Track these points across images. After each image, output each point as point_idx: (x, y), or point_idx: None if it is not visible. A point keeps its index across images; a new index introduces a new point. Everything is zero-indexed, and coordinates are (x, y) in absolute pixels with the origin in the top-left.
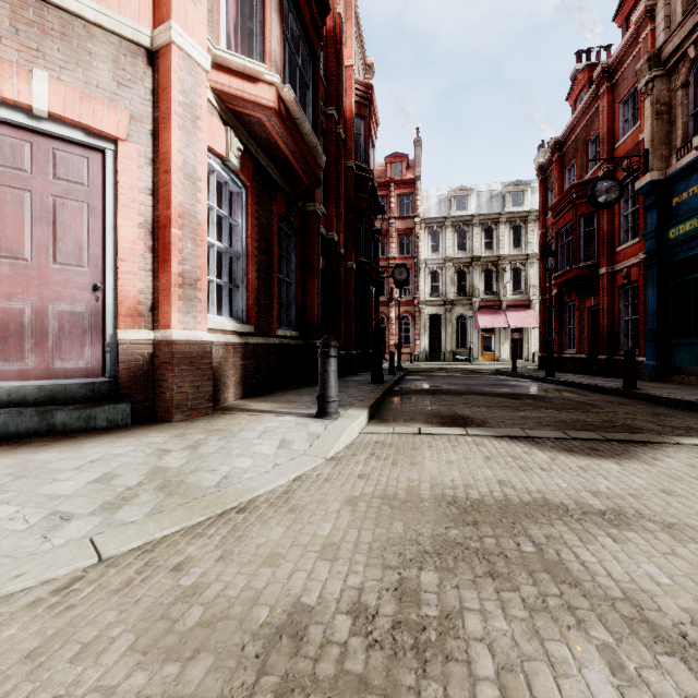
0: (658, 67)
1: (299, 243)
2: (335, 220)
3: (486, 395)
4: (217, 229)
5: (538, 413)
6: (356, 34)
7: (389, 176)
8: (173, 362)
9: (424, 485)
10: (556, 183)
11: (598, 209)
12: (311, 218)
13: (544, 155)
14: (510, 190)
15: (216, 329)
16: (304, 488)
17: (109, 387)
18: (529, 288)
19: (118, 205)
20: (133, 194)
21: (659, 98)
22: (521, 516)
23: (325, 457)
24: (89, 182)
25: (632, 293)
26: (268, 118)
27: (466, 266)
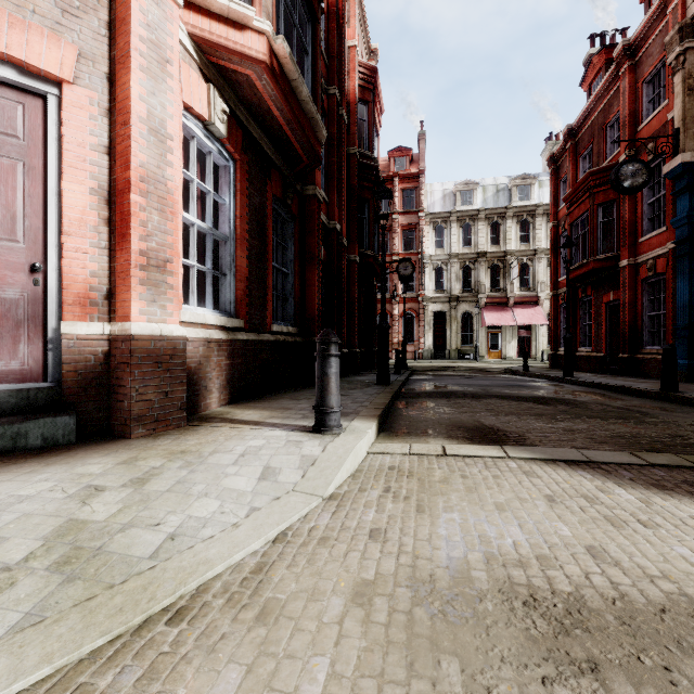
0: (690, 38)
1: (297, 230)
2: (337, 208)
3: (509, 399)
4: (200, 207)
5: (583, 425)
6: (359, 16)
7: (393, 170)
8: (132, 363)
9: (474, 557)
10: (570, 173)
11: (617, 198)
12: (311, 203)
13: (552, 148)
14: (517, 183)
15: (195, 323)
16: (288, 558)
17: (50, 395)
18: (537, 284)
19: (62, 164)
20: (83, 152)
21: (691, 72)
22: (671, 646)
23: (322, 495)
24: (26, 135)
25: (657, 287)
26: (259, 75)
27: (471, 262)
